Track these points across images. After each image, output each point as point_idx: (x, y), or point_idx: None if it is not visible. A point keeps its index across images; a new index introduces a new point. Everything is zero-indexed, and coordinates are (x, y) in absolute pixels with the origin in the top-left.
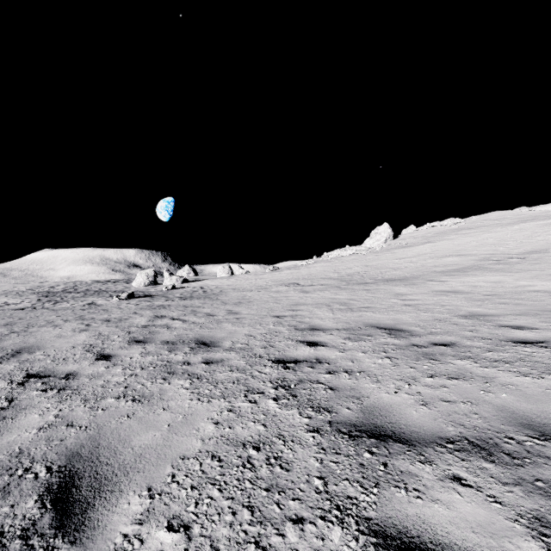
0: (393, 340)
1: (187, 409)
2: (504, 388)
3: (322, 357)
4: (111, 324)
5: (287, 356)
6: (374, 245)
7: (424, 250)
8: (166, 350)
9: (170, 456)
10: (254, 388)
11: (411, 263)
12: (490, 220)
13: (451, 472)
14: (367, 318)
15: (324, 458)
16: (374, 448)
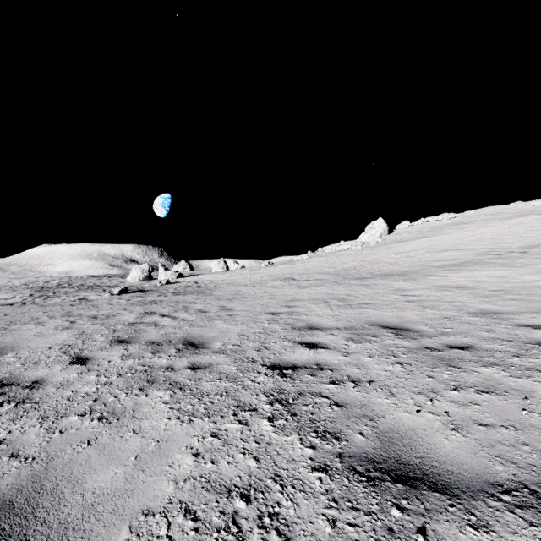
0: (401, 341)
1: (162, 432)
2: None
3: (323, 362)
4: (97, 321)
5: (284, 361)
6: (370, 240)
7: (421, 245)
8: (150, 352)
9: (129, 510)
10: (245, 403)
11: (409, 258)
12: (485, 215)
13: None
14: (368, 316)
15: (337, 517)
16: (404, 501)
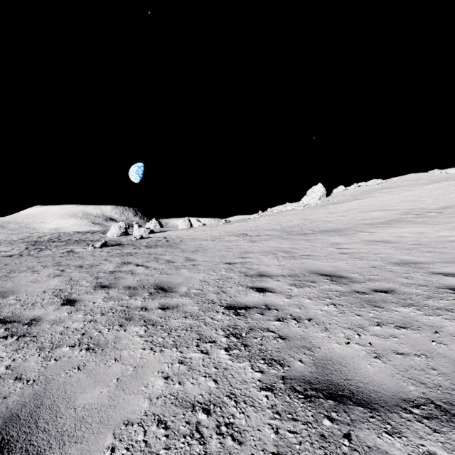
0: (335, 286)
1: (138, 360)
2: (454, 339)
3: (271, 303)
4: (83, 269)
5: (238, 302)
6: (310, 202)
7: (353, 206)
8: (127, 295)
9: (113, 421)
10: (206, 336)
11: (343, 217)
12: (408, 181)
13: (426, 449)
14: (309, 265)
15: (279, 426)
16: (334, 414)
